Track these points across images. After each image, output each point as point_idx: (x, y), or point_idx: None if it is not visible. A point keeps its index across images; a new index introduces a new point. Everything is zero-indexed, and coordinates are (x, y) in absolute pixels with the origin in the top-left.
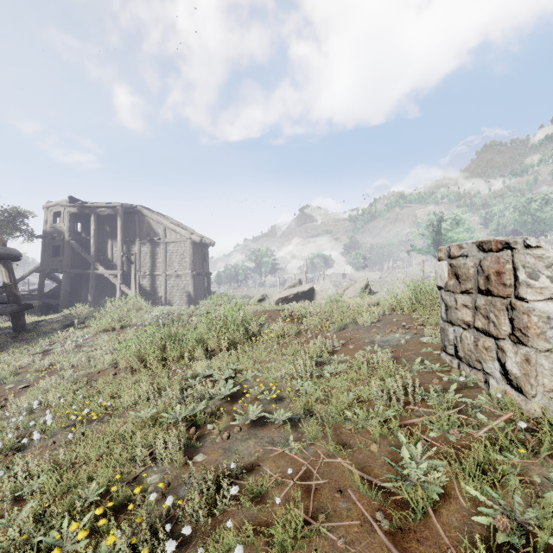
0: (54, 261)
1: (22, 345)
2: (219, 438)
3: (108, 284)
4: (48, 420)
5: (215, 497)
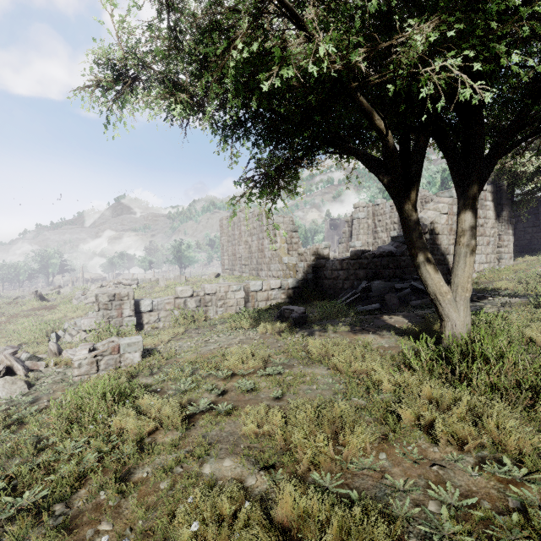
0: None
1: None
2: None
3: None
4: None
5: None
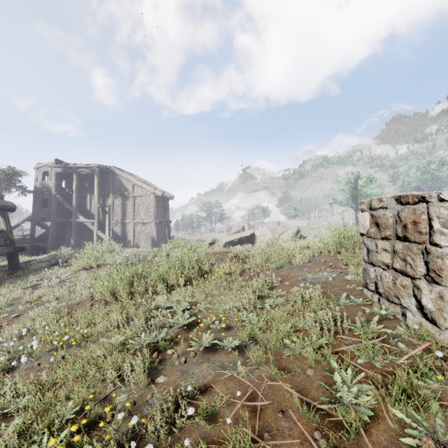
0: (43, 211)
1: (15, 280)
2: (178, 362)
3: (87, 230)
4: (34, 345)
5: (174, 415)
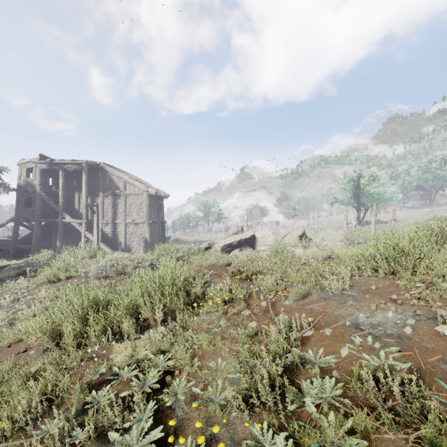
0: (27, 211)
1: None
2: None
3: (75, 231)
4: None
5: None
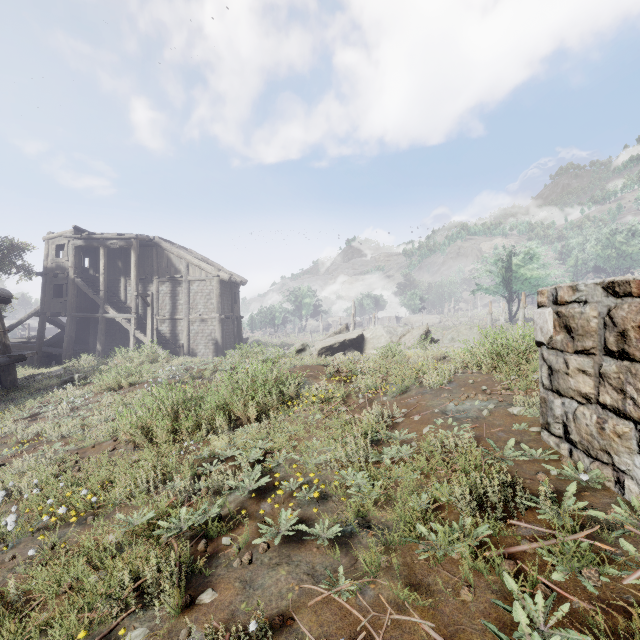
0: (57, 303)
1: (7, 406)
2: (238, 562)
3: (120, 330)
4: (8, 524)
5: None
